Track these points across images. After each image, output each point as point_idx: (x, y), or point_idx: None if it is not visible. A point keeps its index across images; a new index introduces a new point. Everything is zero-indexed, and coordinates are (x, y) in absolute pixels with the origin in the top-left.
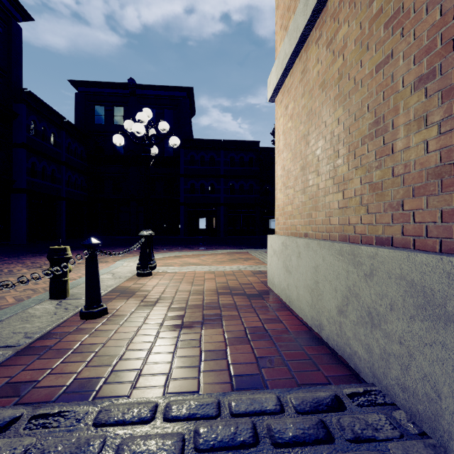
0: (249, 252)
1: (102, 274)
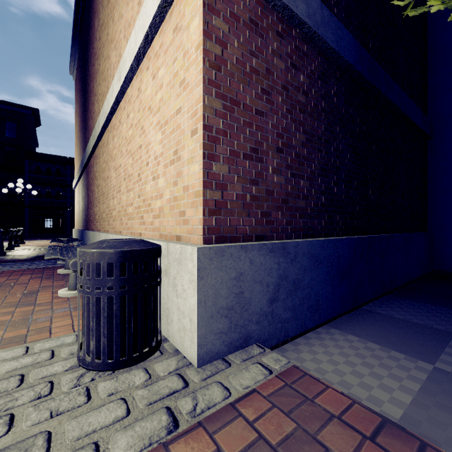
0: None
1: None
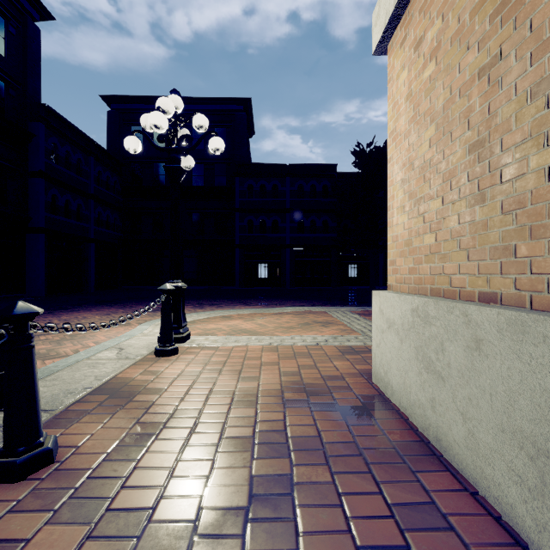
0: (327, 312)
1: (103, 350)
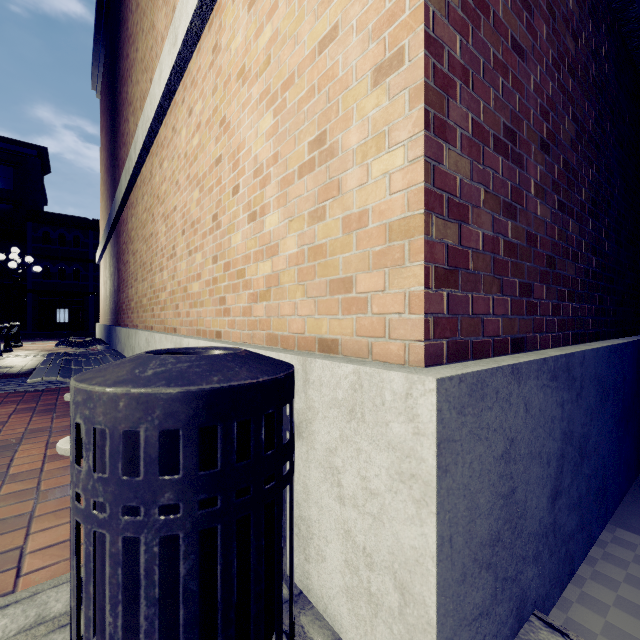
0: None
1: None
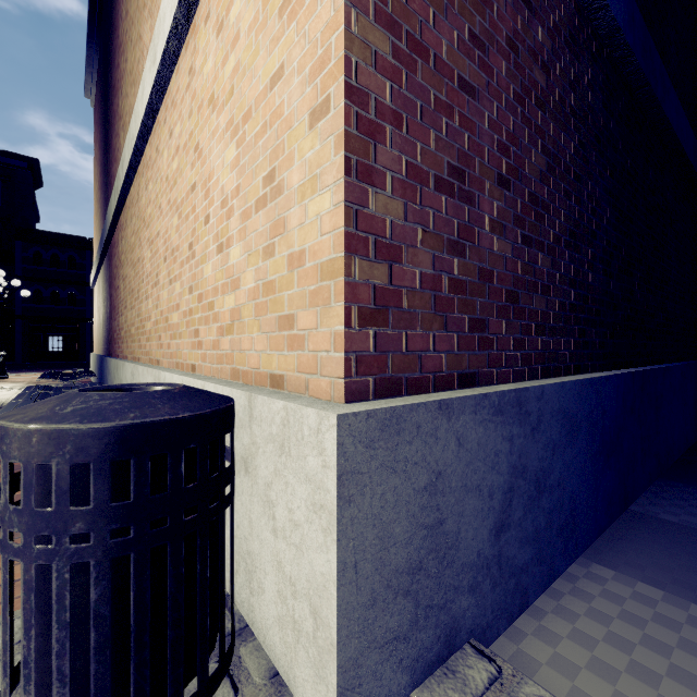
0: None
1: None
